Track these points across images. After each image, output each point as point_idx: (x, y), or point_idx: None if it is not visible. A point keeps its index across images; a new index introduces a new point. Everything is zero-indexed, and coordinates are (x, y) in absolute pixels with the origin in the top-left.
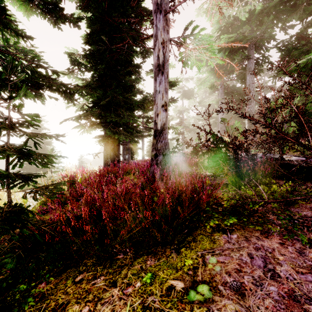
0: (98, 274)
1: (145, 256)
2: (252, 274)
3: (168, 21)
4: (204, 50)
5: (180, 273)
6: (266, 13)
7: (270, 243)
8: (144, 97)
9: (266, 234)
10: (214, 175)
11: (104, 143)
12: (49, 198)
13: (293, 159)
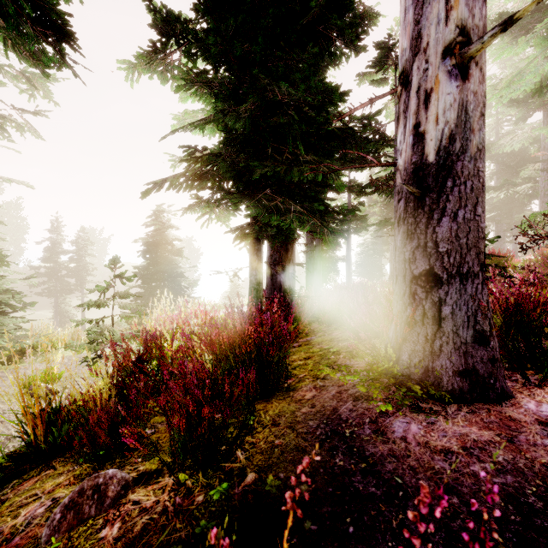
0: None
1: None
2: None
3: None
4: None
5: None
6: None
7: None
8: None
9: None
10: None
11: (250, 243)
12: None
13: None
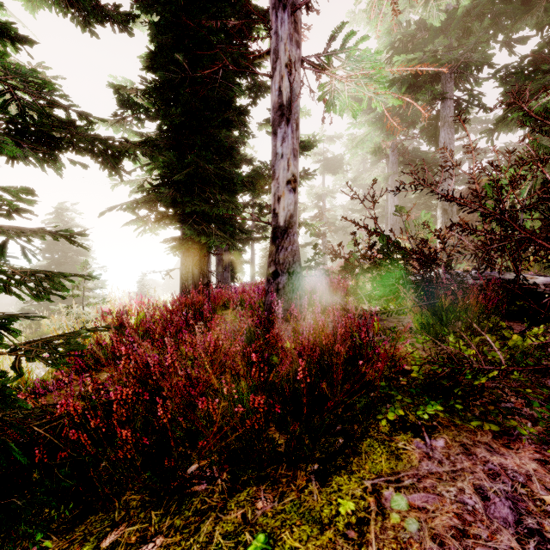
0: (151, 531)
1: (252, 488)
2: (493, 542)
3: (298, 25)
4: (364, 80)
5: (328, 537)
6: (475, 17)
7: (519, 462)
8: (254, 170)
9: (506, 439)
10: (386, 311)
11: (181, 251)
12: (50, 364)
13: (540, 282)
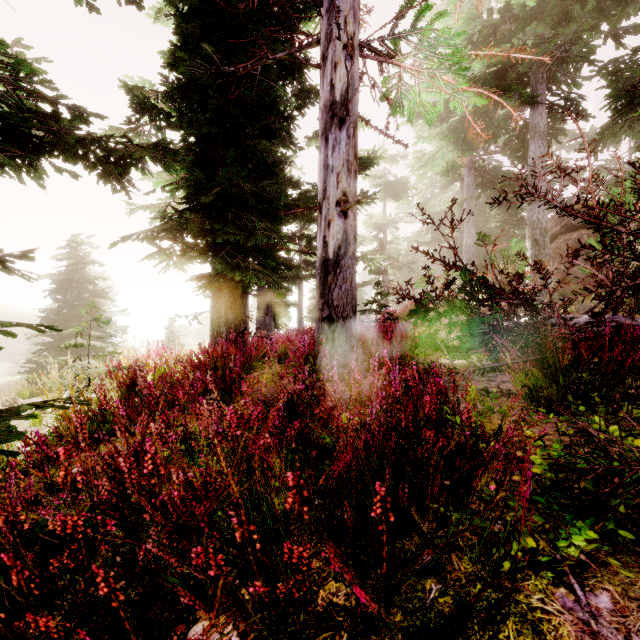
0: None
1: None
2: None
3: (357, 1)
4: (440, 73)
5: None
6: (574, 2)
7: None
8: (301, 193)
9: None
10: (475, 369)
11: (212, 291)
12: None
13: None
